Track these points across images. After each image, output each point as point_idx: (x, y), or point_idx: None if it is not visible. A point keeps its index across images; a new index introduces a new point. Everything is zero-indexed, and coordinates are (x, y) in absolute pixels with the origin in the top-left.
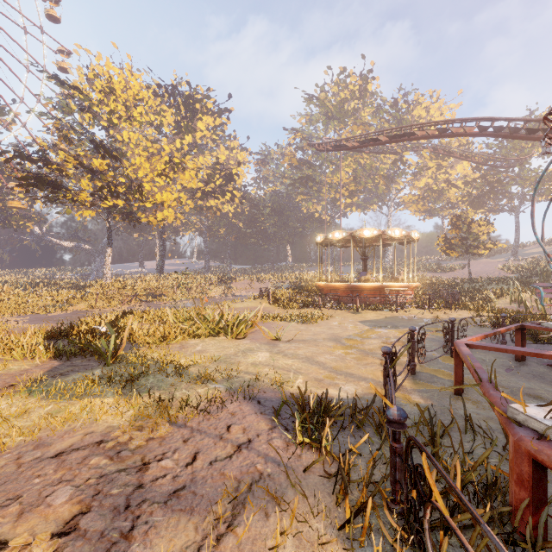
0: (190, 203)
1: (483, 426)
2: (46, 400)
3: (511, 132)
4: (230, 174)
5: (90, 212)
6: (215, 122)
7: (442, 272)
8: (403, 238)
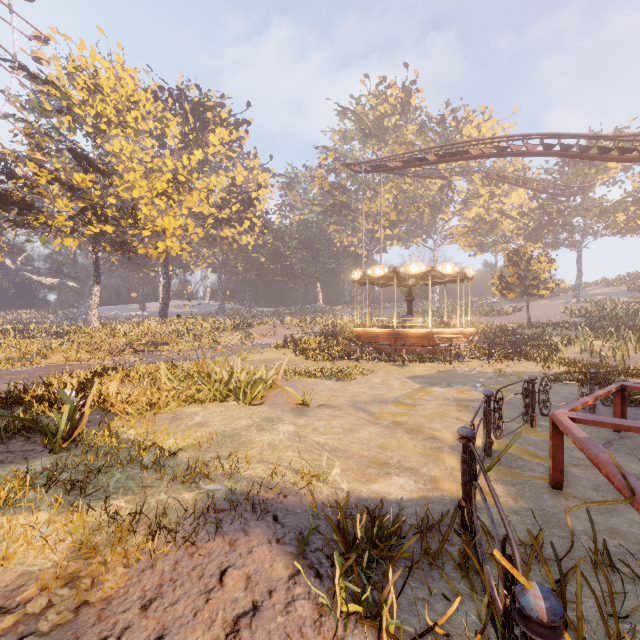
0: (199, 231)
1: (611, 547)
2: None
3: (581, 151)
4: (249, 198)
5: (70, 240)
6: (231, 135)
7: (497, 315)
8: (455, 275)
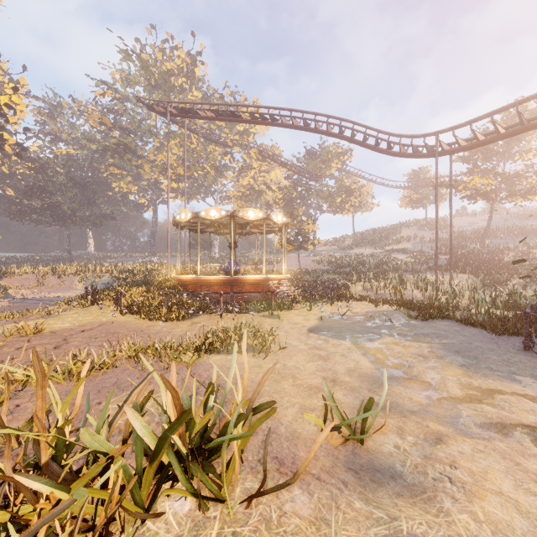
0: None
1: None
2: None
3: (364, 140)
4: None
5: None
6: None
7: (270, 264)
8: (275, 226)
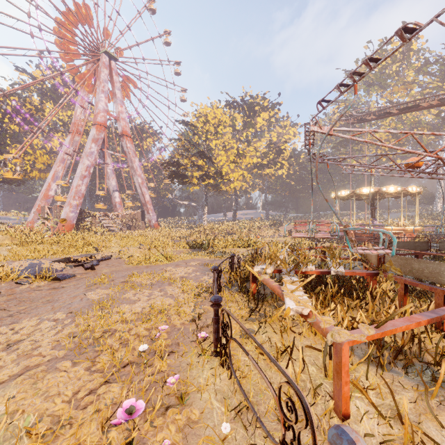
0: (249, 176)
1: None
2: (191, 255)
3: None
4: (280, 150)
5: (197, 187)
6: (269, 114)
7: None
8: (404, 192)
